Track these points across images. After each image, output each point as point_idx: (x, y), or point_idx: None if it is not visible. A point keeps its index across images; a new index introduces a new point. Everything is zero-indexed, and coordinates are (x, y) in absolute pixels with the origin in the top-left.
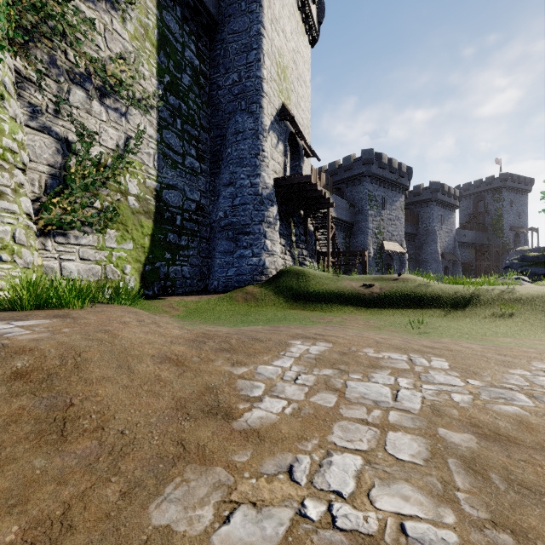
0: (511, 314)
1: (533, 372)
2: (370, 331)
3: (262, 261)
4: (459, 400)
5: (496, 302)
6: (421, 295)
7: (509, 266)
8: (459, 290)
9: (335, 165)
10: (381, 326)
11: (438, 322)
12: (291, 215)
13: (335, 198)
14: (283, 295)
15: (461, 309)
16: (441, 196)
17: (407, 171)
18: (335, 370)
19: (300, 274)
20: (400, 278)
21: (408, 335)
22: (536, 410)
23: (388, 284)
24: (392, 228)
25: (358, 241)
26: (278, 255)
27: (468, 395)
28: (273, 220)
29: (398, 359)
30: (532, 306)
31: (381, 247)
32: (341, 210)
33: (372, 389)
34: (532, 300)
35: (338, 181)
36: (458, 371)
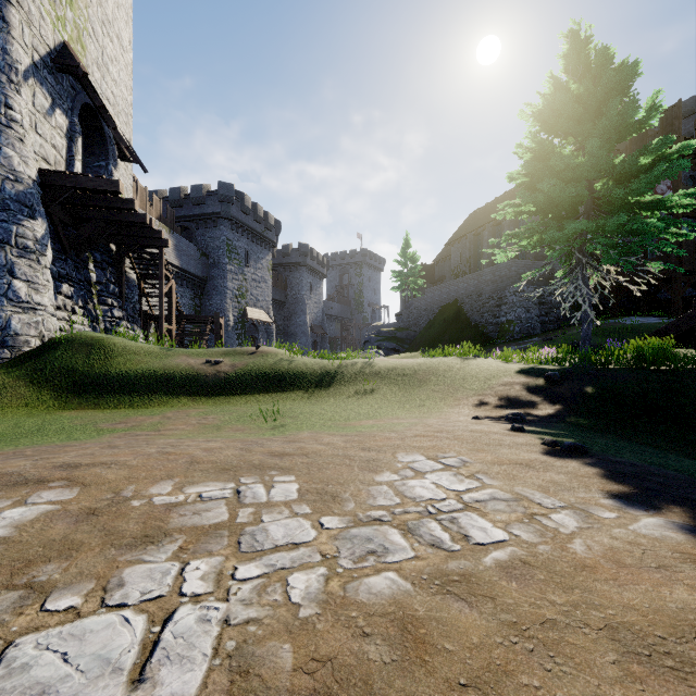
0: (372, 390)
1: (401, 473)
2: (199, 436)
3: (3, 319)
4: (301, 596)
5: (359, 378)
6: (282, 373)
7: (368, 340)
8: (324, 365)
9: (179, 193)
10: (224, 423)
11: (300, 407)
12: (87, 247)
13: (178, 239)
14: (53, 384)
15: (325, 388)
16: (310, 261)
17: (275, 224)
18: (9, 593)
19: (94, 346)
20: (259, 352)
21: (258, 433)
22: (420, 569)
23: (243, 360)
24: (258, 292)
25: (214, 304)
26: (49, 312)
27: (320, 568)
28: (35, 244)
29: (215, 498)
30: (389, 379)
31: (243, 314)
32: (189, 258)
33: (87, 649)
34: (389, 373)
35: (185, 217)
36: (311, 501)
